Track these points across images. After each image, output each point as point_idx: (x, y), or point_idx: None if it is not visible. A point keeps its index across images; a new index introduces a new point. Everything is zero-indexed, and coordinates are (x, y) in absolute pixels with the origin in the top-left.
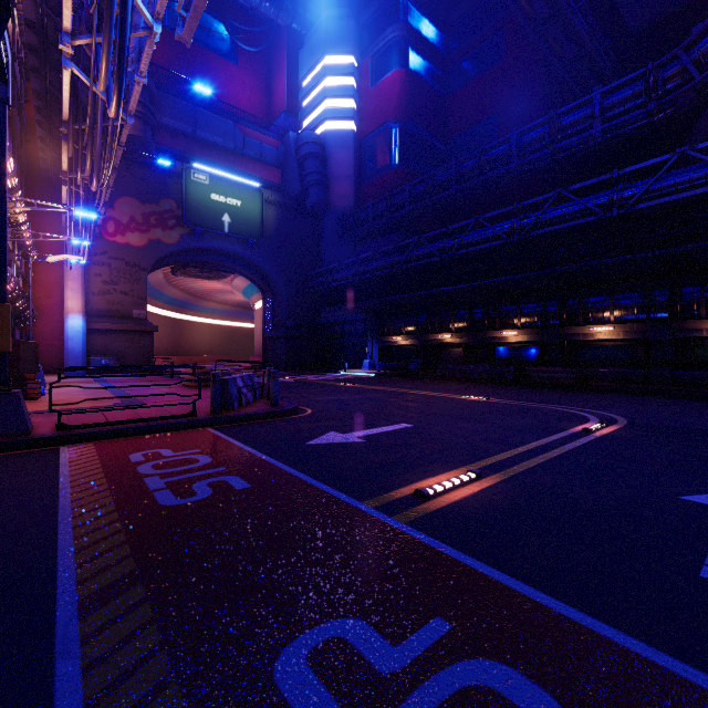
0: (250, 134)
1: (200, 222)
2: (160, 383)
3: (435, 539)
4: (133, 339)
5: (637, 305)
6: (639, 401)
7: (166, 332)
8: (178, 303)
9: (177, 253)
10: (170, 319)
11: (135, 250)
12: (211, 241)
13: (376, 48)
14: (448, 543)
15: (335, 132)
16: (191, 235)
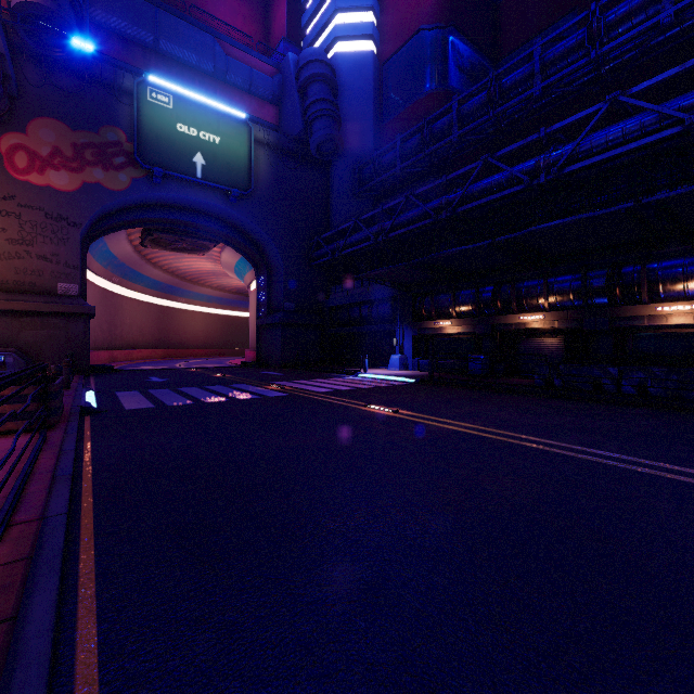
0: (236, 55)
1: (160, 162)
2: None
3: None
4: (55, 324)
5: None
6: None
7: (149, 321)
8: (165, 288)
9: (133, 209)
10: (155, 306)
11: (61, 196)
12: (178, 191)
13: None
14: None
15: (349, 55)
16: (149, 179)
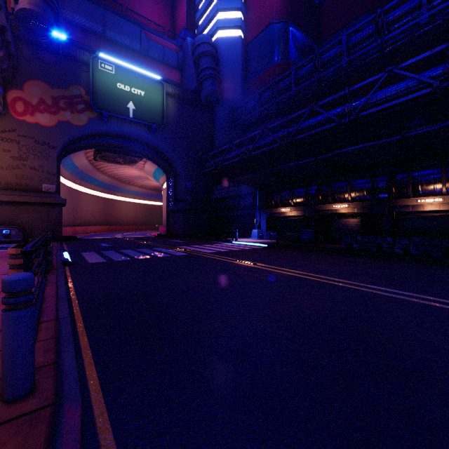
0: (154, 39)
1: (107, 107)
2: (4, 262)
3: None
4: (41, 210)
5: None
6: None
7: (98, 208)
8: (108, 186)
9: (89, 137)
10: (102, 198)
11: (44, 129)
12: (118, 125)
13: None
14: None
15: (226, 38)
16: (99, 119)
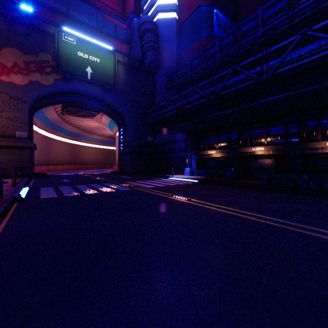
0: (108, 19)
1: (69, 71)
2: None
3: None
4: (15, 152)
5: None
6: None
7: (67, 151)
8: (75, 135)
9: (56, 95)
10: (70, 144)
11: (18, 87)
12: (78, 85)
13: None
14: None
15: (164, 19)
16: (63, 80)
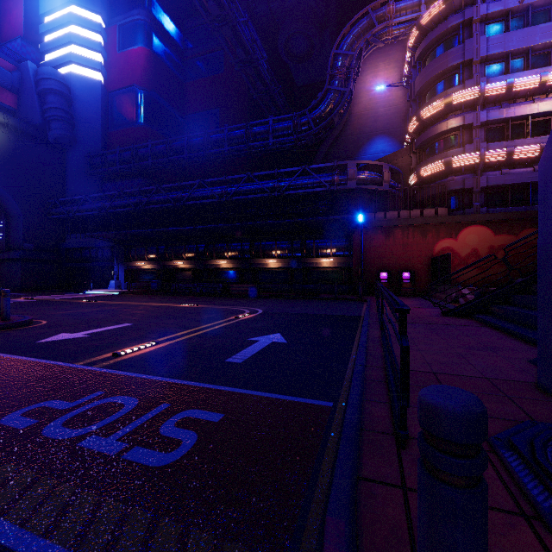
0: None
1: None
2: None
3: (114, 370)
4: None
5: (288, 248)
6: (280, 302)
7: None
8: None
9: None
10: None
11: None
12: None
13: (123, 20)
14: (121, 370)
15: (82, 77)
16: None
